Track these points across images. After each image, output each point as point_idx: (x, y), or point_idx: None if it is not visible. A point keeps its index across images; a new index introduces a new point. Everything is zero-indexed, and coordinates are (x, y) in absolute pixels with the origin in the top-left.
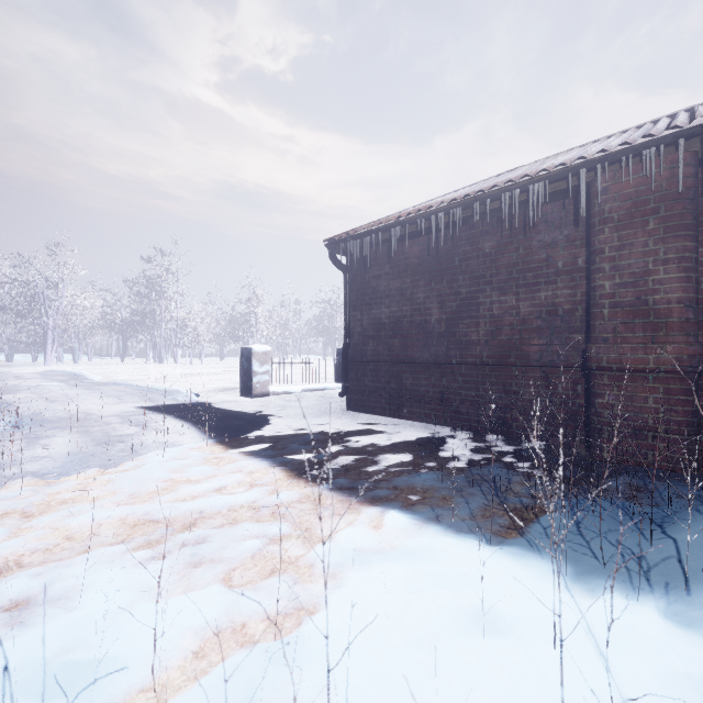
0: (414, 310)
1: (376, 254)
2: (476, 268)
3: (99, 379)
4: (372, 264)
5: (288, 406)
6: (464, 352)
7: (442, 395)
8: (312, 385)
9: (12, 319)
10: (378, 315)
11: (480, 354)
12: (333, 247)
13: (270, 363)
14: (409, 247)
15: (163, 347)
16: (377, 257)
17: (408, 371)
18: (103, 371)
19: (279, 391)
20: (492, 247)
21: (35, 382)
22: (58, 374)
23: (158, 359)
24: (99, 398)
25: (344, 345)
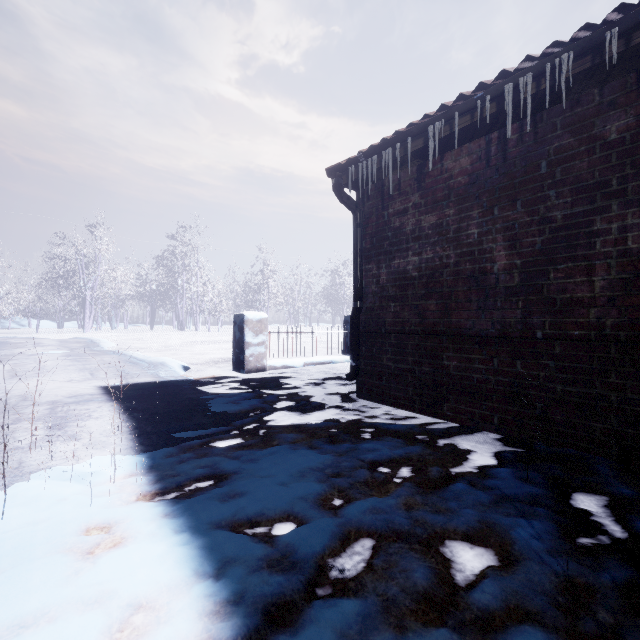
0: (462, 254)
1: (399, 180)
2: (586, 172)
3: (111, 346)
4: (394, 195)
5: (282, 388)
6: (560, 318)
7: (513, 389)
8: (316, 357)
9: (58, 291)
10: (402, 267)
11: (598, 322)
12: (338, 175)
13: (266, 332)
14: (452, 161)
15: (187, 316)
16: (400, 184)
17: (450, 348)
18: (126, 338)
19: (277, 365)
20: (625, 128)
21: (44, 350)
22: (78, 341)
23: (180, 327)
24: (70, 372)
25: (353, 310)
